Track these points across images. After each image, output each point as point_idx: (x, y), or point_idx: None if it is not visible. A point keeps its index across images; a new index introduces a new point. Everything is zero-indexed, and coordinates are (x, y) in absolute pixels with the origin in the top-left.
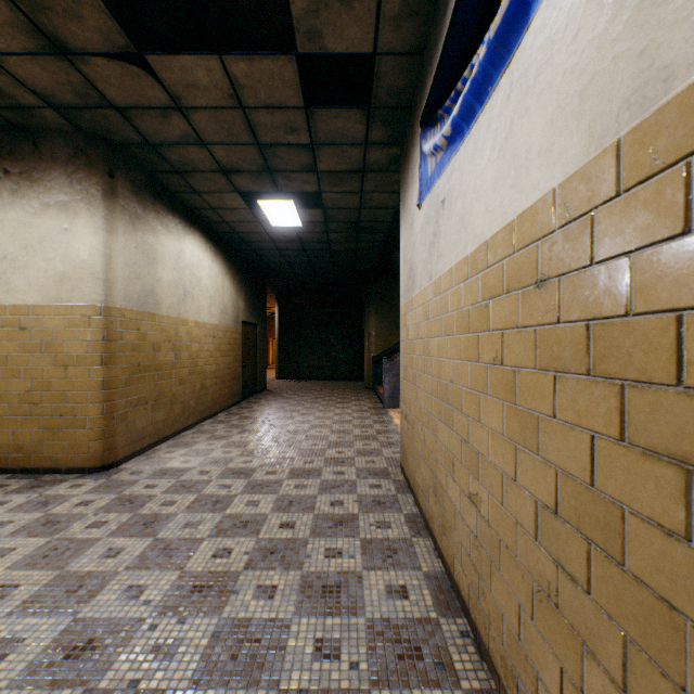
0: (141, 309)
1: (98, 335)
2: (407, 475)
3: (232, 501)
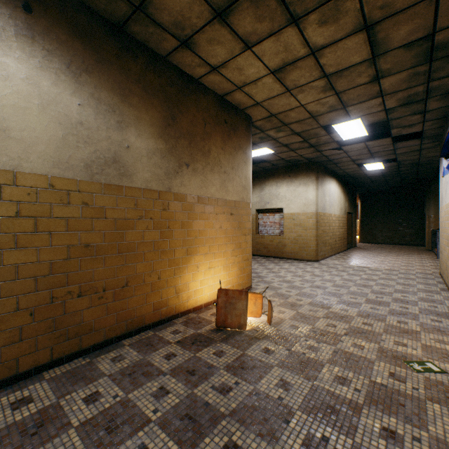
0: (322, 212)
1: (314, 221)
2: (440, 273)
3: (365, 271)
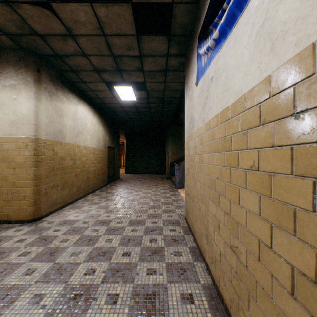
0: (55, 139)
1: (31, 152)
2: (189, 224)
3: (98, 239)
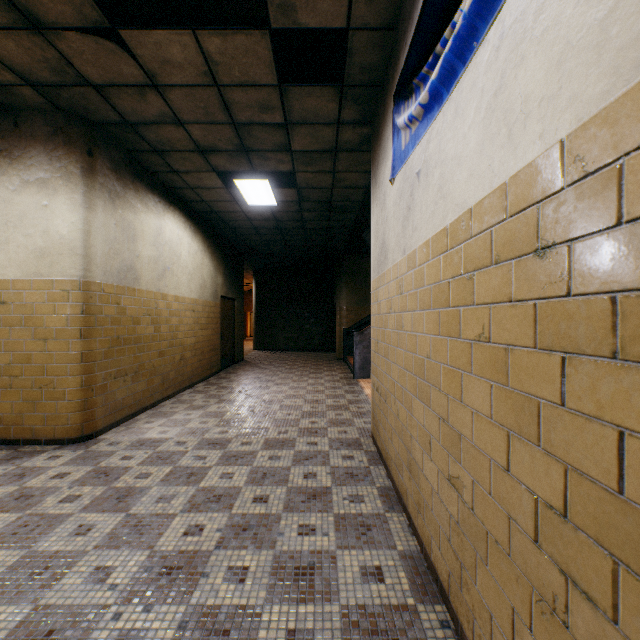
0: (121, 284)
1: (77, 309)
2: (379, 446)
3: (207, 473)
